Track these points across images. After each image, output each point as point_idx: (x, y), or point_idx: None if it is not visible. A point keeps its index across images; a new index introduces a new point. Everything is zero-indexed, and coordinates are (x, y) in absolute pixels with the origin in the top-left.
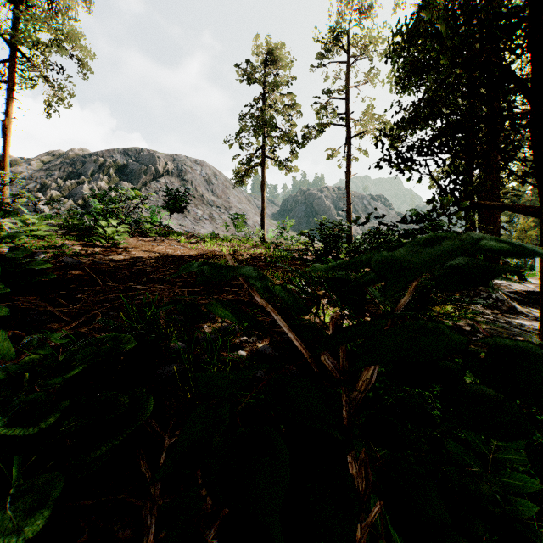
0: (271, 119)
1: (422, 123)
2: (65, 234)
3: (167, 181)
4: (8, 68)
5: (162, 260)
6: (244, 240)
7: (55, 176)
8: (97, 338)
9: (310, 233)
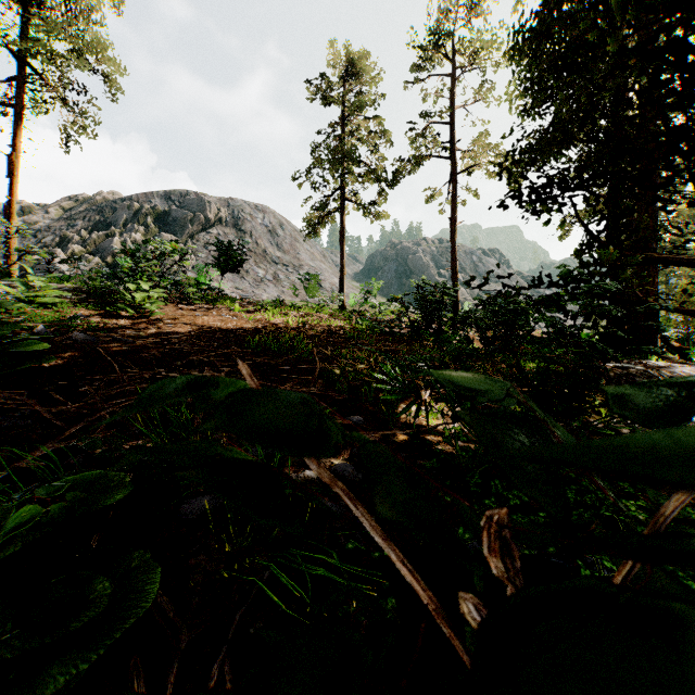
0: (352, 150)
1: (552, 153)
2: (83, 301)
3: (220, 232)
4: (16, 88)
5: (207, 336)
6: (318, 308)
7: (78, 227)
8: (52, 486)
9: (405, 299)
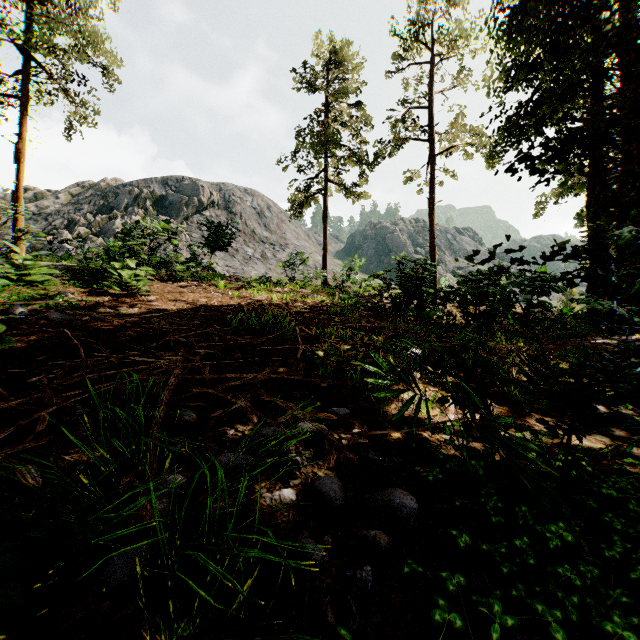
0: (335, 134)
1: (531, 132)
2: (74, 279)
3: (212, 214)
4: (23, 81)
5: (189, 314)
6: (302, 284)
7: (84, 211)
8: None
9: (386, 275)
